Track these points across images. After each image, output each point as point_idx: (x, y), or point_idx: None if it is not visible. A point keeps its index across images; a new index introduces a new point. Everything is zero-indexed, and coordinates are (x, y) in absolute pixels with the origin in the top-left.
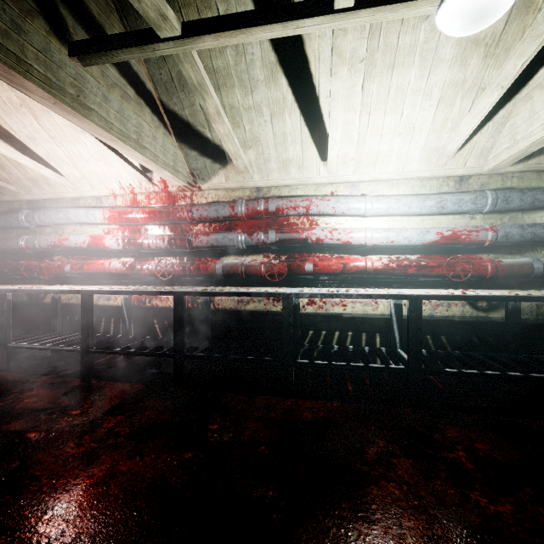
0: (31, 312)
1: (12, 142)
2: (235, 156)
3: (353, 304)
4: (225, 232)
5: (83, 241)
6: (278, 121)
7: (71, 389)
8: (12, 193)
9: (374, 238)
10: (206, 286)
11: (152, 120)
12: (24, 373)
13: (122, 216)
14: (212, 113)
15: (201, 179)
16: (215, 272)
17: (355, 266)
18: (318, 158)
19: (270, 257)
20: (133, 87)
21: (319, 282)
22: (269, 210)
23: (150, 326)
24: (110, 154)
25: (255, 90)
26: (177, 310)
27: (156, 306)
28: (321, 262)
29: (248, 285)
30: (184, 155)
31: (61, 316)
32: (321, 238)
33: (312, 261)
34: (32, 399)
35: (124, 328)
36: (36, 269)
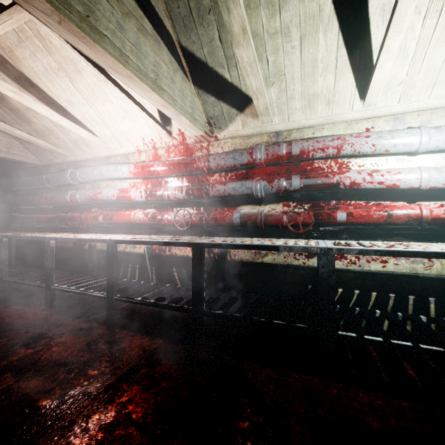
0: (76, 256)
1: (56, 108)
2: (257, 94)
3: (396, 261)
4: (243, 180)
5: (113, 194)
6: (308, 45)
7: (95, 338)
8: (61, 156)
9: (433, 179)
10: (223, 237)
11: (170, 61)
12: (61, 314)
13: (145, 169)
14: (237, 32)
15: (217, 128)
16: (232, 222)
17: (405, 214)
18: (353, 88)
19: (291, 206)
20: (151, 22)
21: (350, 234)
22: (292, 153)
23: (169, 274)
24: (132, 106)
25: (284, 6)
26: (195, 263)
27: (175, 255)
28: (357, 210)
29: (266, 235)
30: (201, 103)
31: (97, 261)
32: (357, 182)
33: (345, 209)
34: (59, 347)
35: (146, 275)
36: (77, 220)
